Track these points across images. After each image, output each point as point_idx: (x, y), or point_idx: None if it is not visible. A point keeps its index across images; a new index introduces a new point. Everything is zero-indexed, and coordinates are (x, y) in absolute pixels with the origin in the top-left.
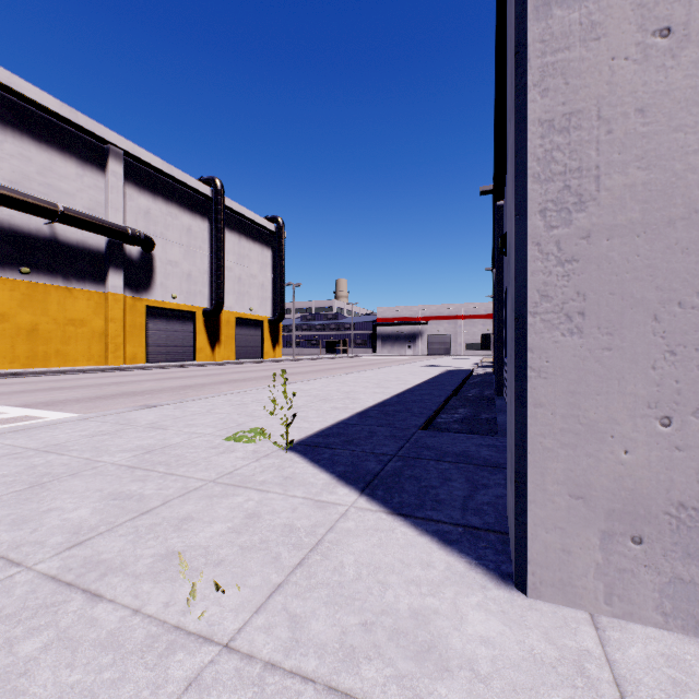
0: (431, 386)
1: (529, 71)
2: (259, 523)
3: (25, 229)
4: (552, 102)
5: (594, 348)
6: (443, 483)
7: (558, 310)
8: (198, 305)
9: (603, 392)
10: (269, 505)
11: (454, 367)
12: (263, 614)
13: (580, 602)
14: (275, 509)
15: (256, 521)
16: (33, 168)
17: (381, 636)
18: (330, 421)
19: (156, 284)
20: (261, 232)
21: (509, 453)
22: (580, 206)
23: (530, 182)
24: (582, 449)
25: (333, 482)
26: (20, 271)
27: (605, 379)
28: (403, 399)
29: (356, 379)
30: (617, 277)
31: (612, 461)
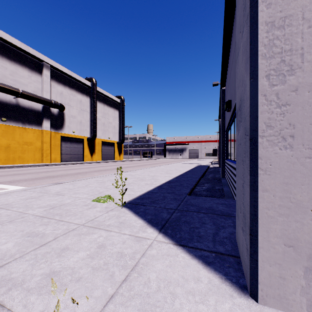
0: (191, 173)
1: None
2: (104, 251)
3: (4, 100)
4: (273, 10)
5: (300, 157)
6: (202, 225)
7: (277, 134)
8: (85, 135)
9: (306, 183)
10: (110, 239)
11: (201, 164)
12: None
13: (291, 309)
14: (114, 242)
15: (102, 250)
16: (7, 72)
17: None
18: (144, 190)
19: (65, 126)
20: (114, 102)
21: (240, 214)
22: (291, 72)
23: (259, 59)
24: (292, 217)
25: (145, 225)
26: (1, 120)
27: (307, 175)
28: (179, 179)
29: (157, 169)
30: None
31: (311, 225)
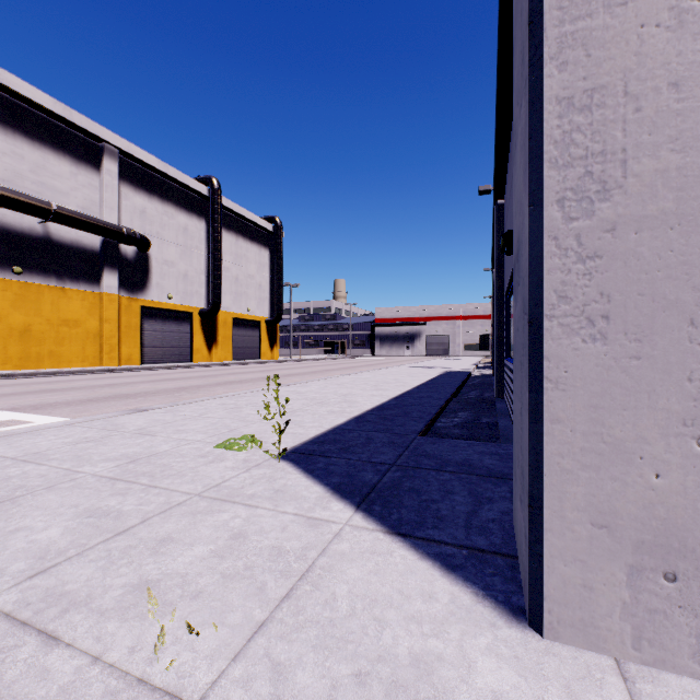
0: (430, 388)
1: (545, 42)
2: (244, 545)
3: (18, 228)
4: (571, 76)
5: (620, 357)
6: (445, 496)
7: (578, 313)
8: (194, 305)
9: (630, 407)
10: (257, 523)
11: (453, 368)
12: (242, 662)
13: (604, 645)
14: (263, 528)
15: (241, 543)
16: (26, 166)
17: (377, 691)
18: (326, 426)
19: (152, 284)
20: (259, 231)
21: (518, 469)
22: (604, 195)
23: (546, 168)
24: (606, 471)
25: (327, 495)
26: (12, 271)
27: (633, 392)
28: (402, 402)
29: (354, 381)
30: (647, 276)
31: (641, 486)
